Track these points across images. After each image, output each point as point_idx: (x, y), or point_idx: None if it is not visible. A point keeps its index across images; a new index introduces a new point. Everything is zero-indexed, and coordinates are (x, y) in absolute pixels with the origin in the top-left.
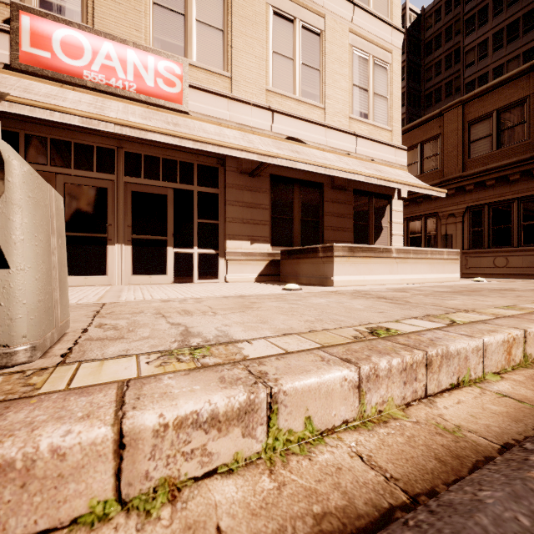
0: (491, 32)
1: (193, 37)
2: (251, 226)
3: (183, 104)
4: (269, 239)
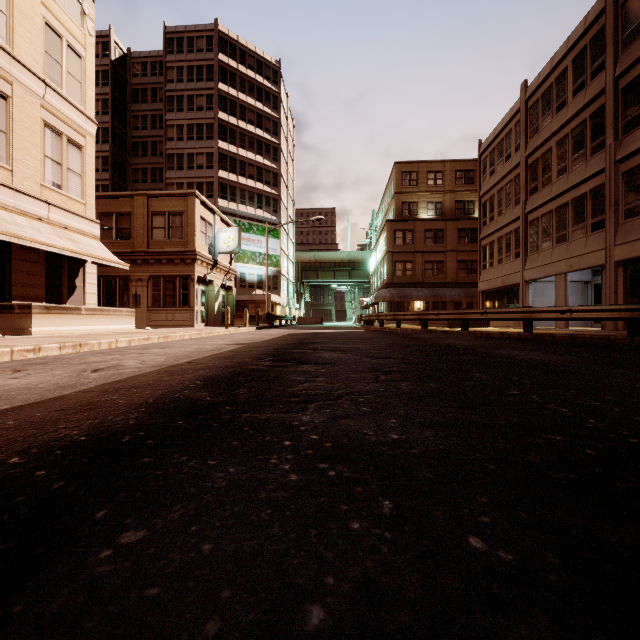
0: (186, 121)
1: None
2: None
3: None
4: None
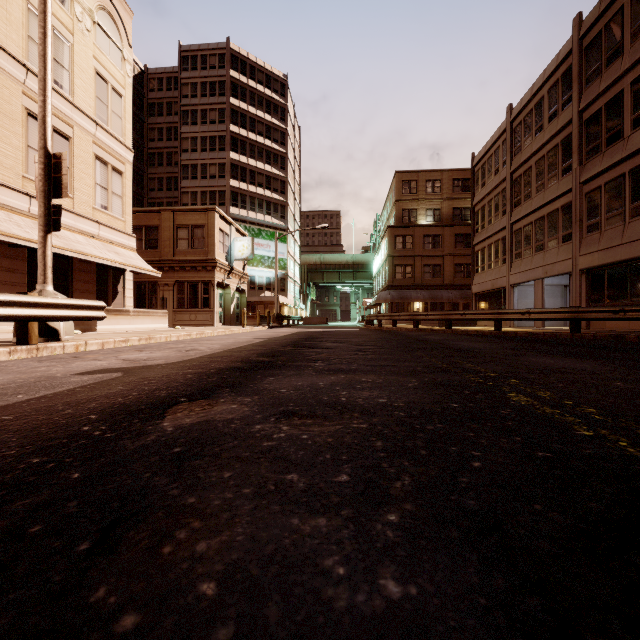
0: (200, 134)
1: None
2: (10, 287)
3: None
4: None
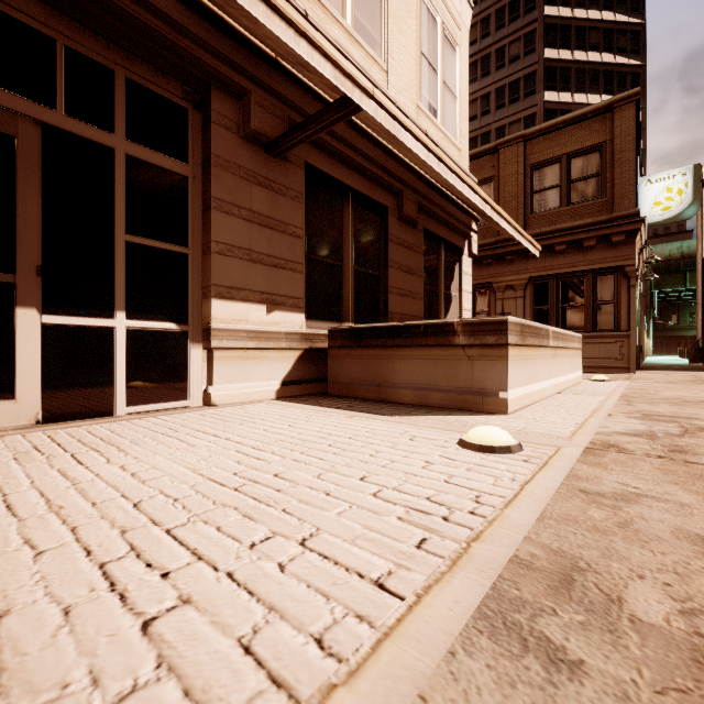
0: (494, 86)
1: None
2: (268, 270)
3: None
4: (302, 304)
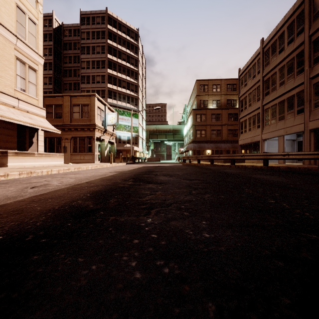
0: (91, 59)
1: None
2: None
3: None
4: None
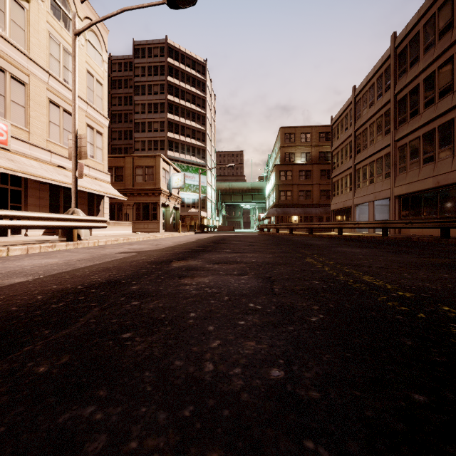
0: (147, 101)
1: (9, 108)
2: (40, 208)
3: (7, 146)
4: None
